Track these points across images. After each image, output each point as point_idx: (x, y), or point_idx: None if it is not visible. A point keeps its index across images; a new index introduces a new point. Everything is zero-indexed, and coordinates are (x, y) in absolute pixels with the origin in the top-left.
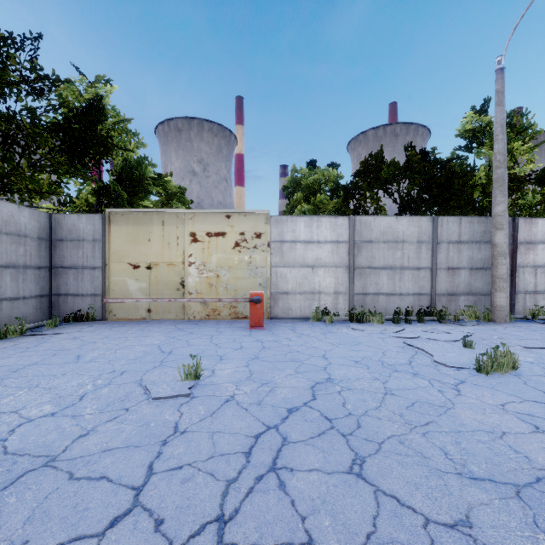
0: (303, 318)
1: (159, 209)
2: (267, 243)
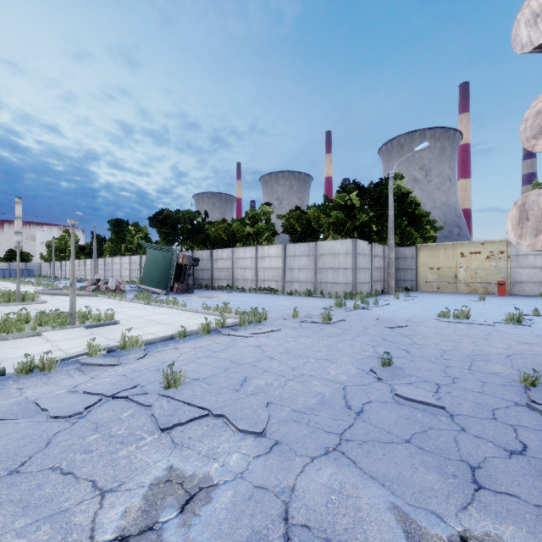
0: (533, 296)
1: (443, 243)
2: (507, 256)
